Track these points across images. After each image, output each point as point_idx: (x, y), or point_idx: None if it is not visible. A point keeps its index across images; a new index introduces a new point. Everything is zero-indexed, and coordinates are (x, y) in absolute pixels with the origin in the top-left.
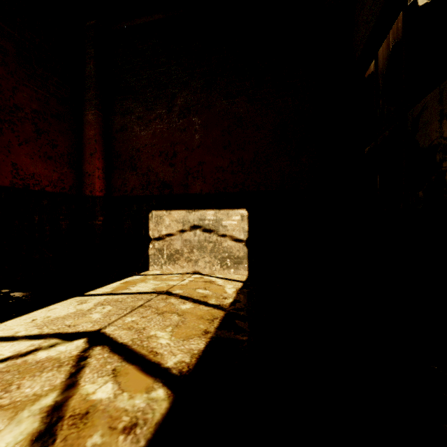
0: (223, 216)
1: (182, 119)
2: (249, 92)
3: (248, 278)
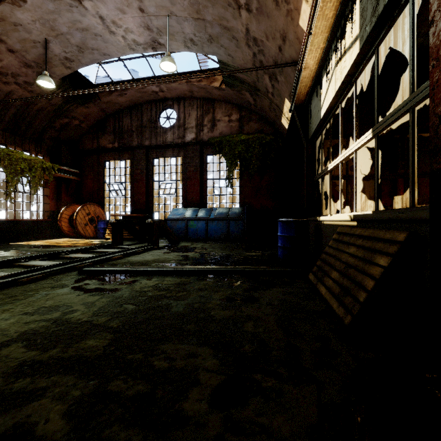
0: None
1: None
2: None
3: None
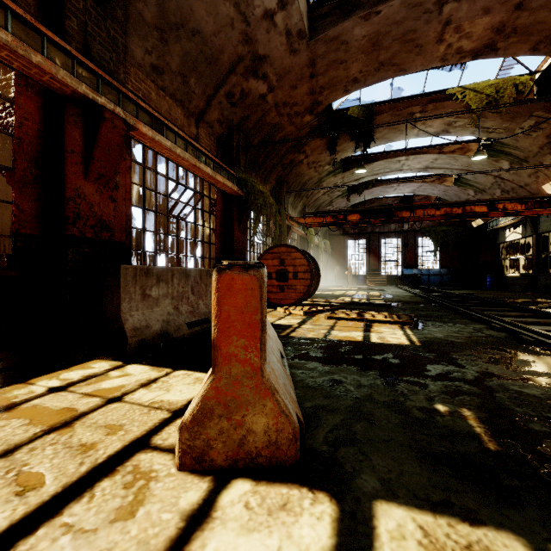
0: None
1: None
2: None
3: None
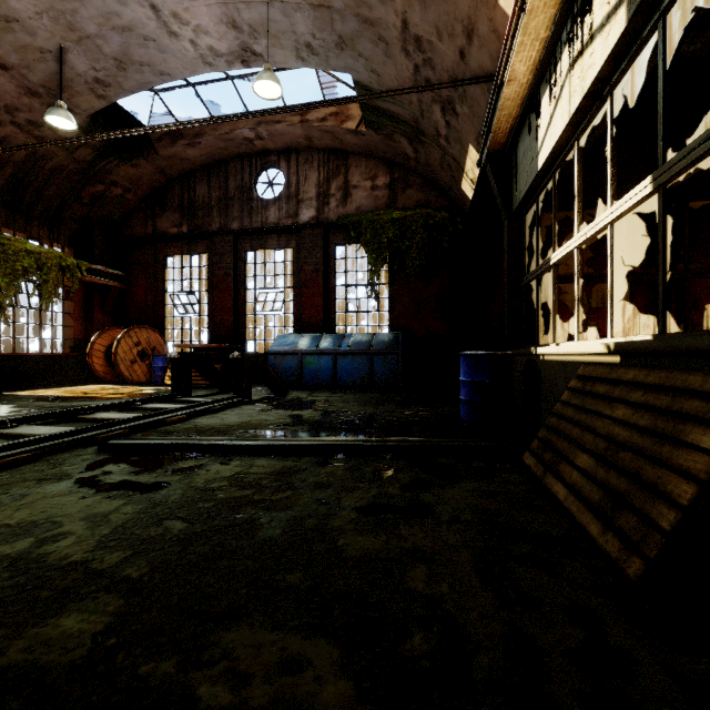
0: None
1: None
2: None
3: None
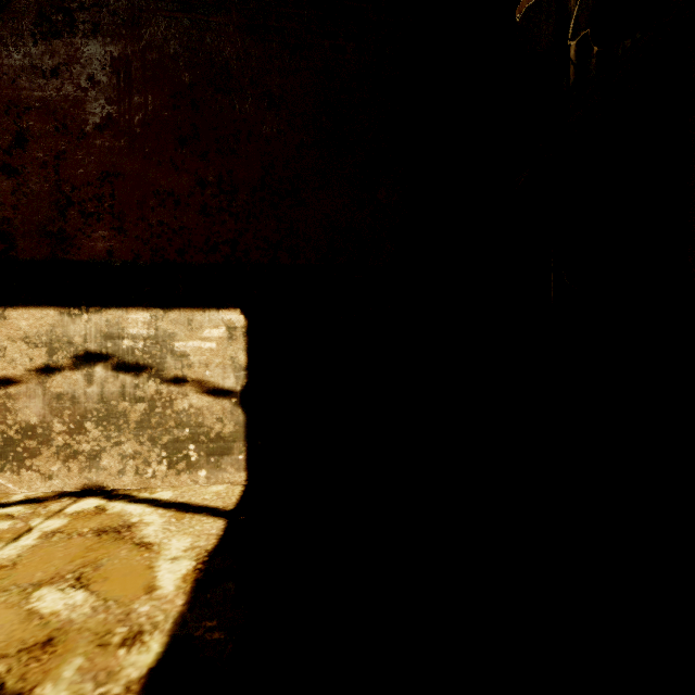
0: (176, 326)
1: (47, 40)
2: (250, 6)
3: (245, 494)
